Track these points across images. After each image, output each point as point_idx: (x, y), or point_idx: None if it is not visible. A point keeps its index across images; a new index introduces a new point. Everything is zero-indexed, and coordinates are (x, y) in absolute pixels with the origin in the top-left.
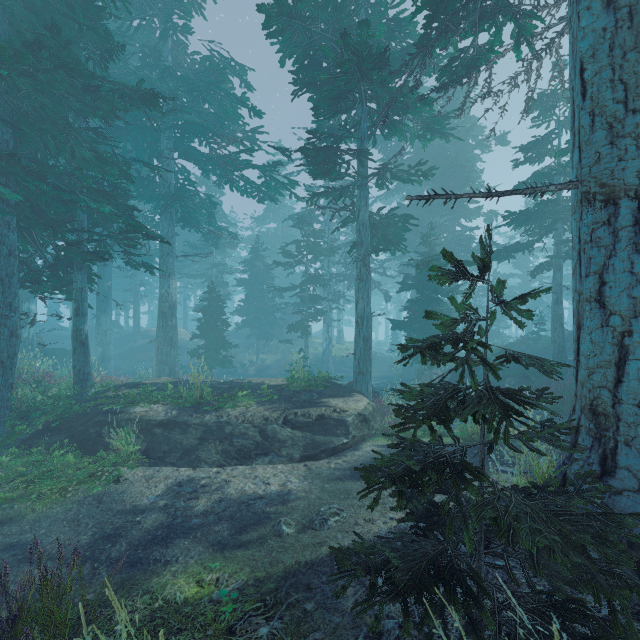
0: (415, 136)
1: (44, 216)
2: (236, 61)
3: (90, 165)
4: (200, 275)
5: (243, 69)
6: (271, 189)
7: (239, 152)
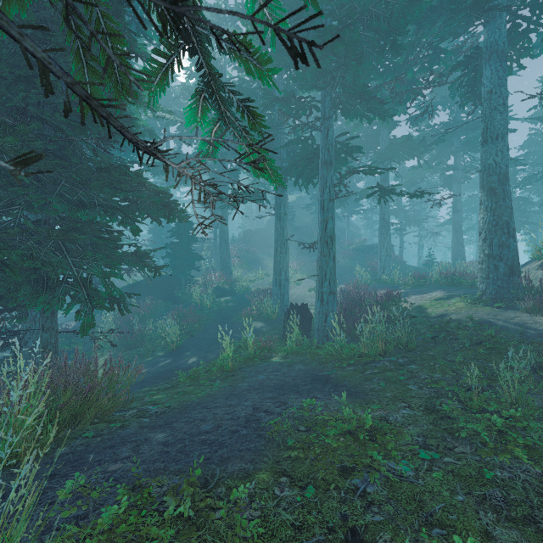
0: None
1: None
2: None
3: None
4: None
5: None
6: None
7: None
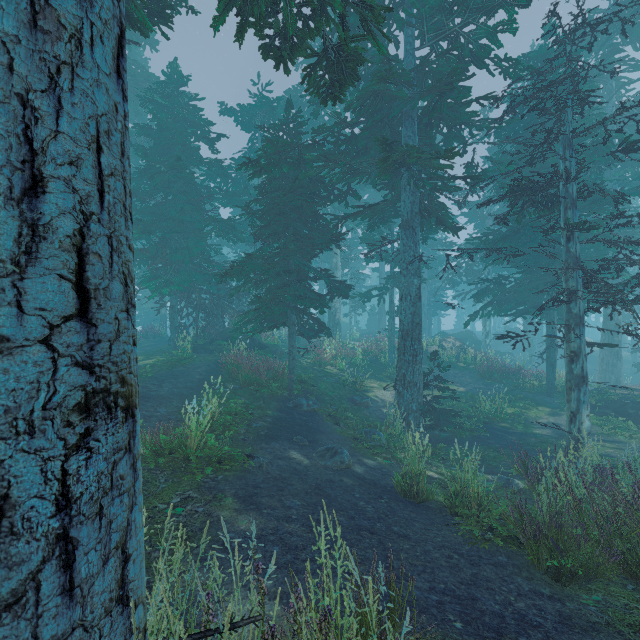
0: None
1: None
2: None
3: (597, 244)
4: None
5: None
6: None
7: None
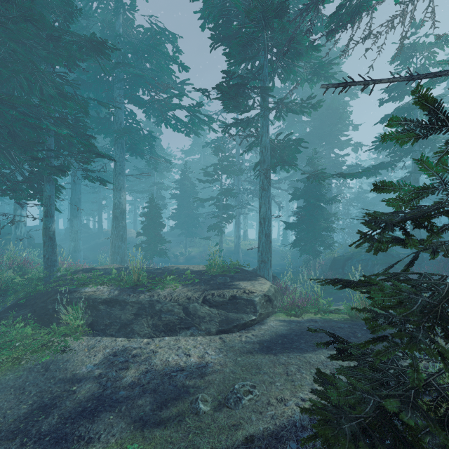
0: (304, 80)
1: (20, 140)
2: (169, 31)
3: (55, 100)
4: (145, 191)
5: (174, 37)
6: (195, 125)
7: (171, 97)
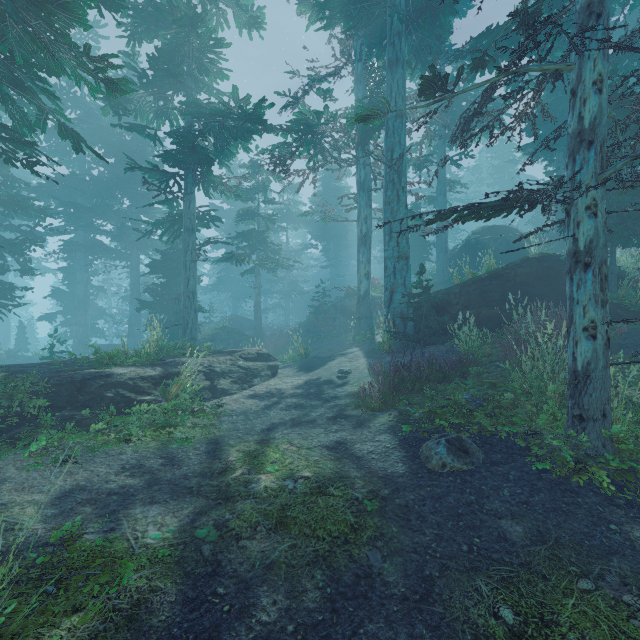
0: None
1: None
2: None
3: None
4: None
5: None
6: None
7: None
